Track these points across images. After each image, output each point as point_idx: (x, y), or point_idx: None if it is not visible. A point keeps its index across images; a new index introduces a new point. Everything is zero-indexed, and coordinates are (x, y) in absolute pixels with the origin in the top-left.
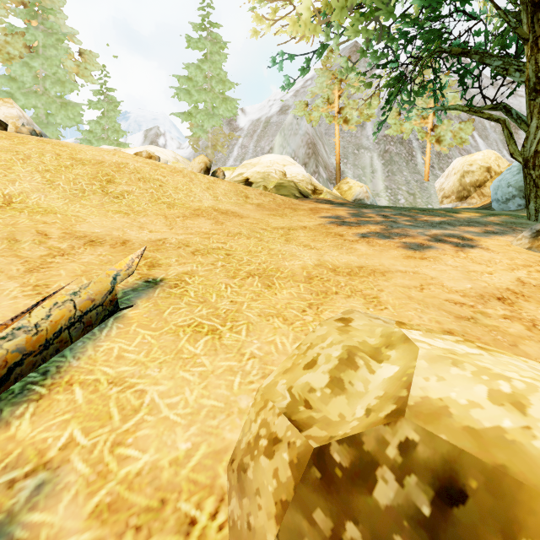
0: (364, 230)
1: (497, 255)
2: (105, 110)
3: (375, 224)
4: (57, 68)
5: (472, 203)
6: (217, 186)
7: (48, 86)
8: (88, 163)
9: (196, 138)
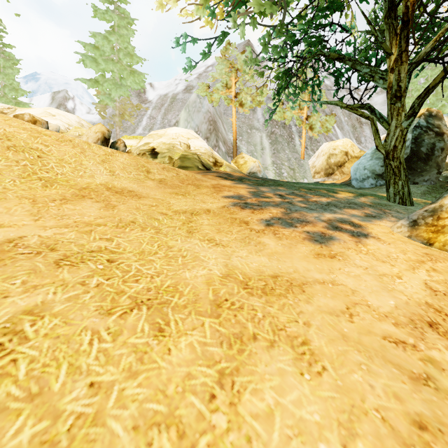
0: (267, 215)
1: (390, 247)
2: (1, 66)
3: (276, 207)
4: None
5: (336, 179)
6: (114, 159)
7: None
8: None
9: (103, 105)
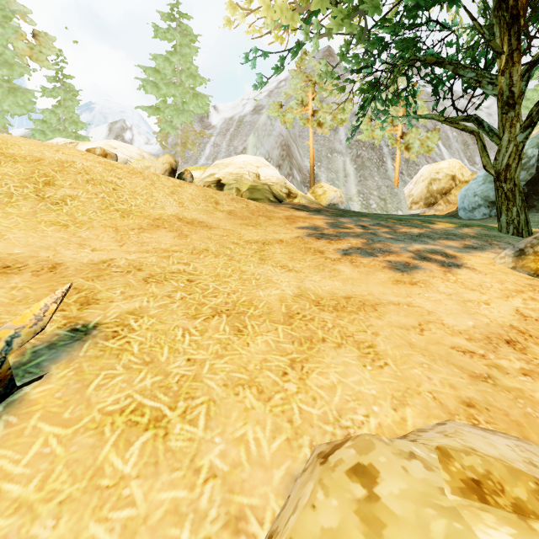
0: (345, 245)
1: (485, 277)
2: (62, 99)
3: (356, 237)
4: (4, 49)
5: (439, 210)
6: (183, 191)
7: None
8: (21, 160)
9: (164, 134)
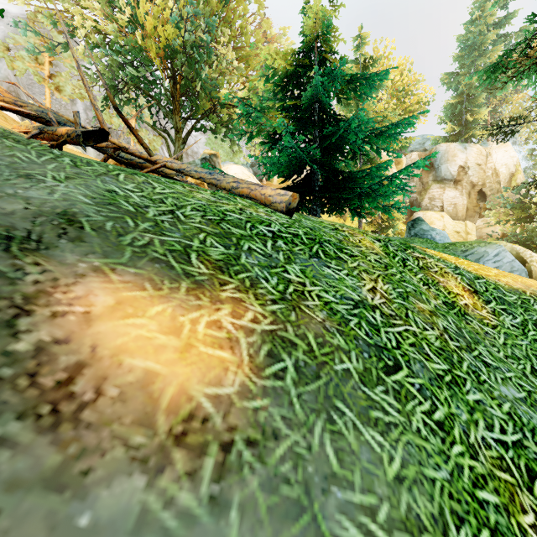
0: None
1: None
2: None
3: None
4: None
5: None
6: None
7: None
8: None
9: None
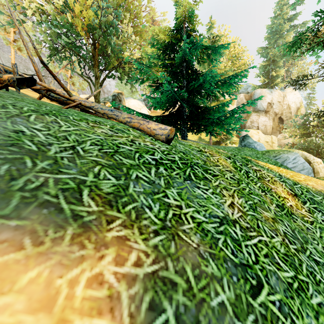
0: None
1: None
2: None
3: None
4: None
5: None
6: None
7: None
8: None
9: None
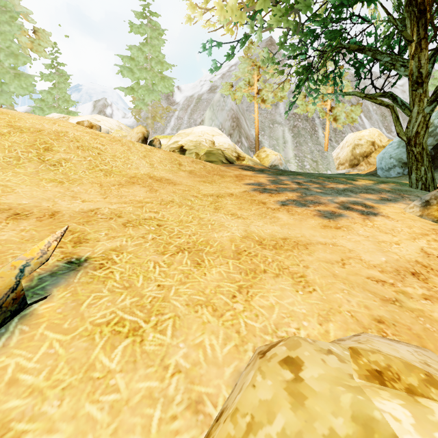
0: (283, 198)
1: (397, 223)
2: (56, 82)
3: (292, 192)
4: (11, 42)
5: (361, 170)
6: (153, 155)
7: (2, 58)
8: (26, 131)
9: (137, 110)
